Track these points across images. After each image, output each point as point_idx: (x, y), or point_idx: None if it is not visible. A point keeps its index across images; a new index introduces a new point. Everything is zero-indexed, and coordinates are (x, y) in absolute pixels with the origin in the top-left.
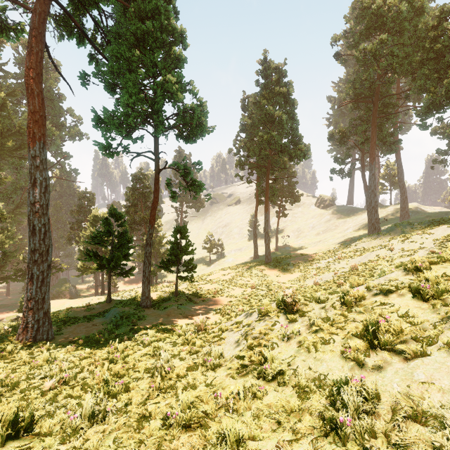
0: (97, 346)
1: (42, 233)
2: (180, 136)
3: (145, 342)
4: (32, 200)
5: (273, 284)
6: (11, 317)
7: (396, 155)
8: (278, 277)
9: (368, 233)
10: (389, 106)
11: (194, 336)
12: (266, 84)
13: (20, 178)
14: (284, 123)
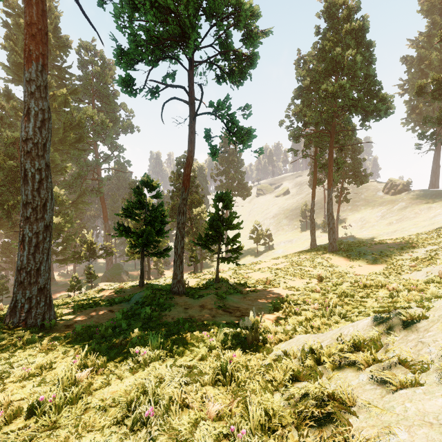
0: (80, 347)
1: (36, 181)
2: (222, 77)
3: (137, 358)
4: (24, 136)
5: (349, 276)
6: (63, 296)
7: None
8: (352, 268)
9: None
10: None
11: (240, 355)
12: (330, 26)
13: (80, 168)
14: (357, 67)
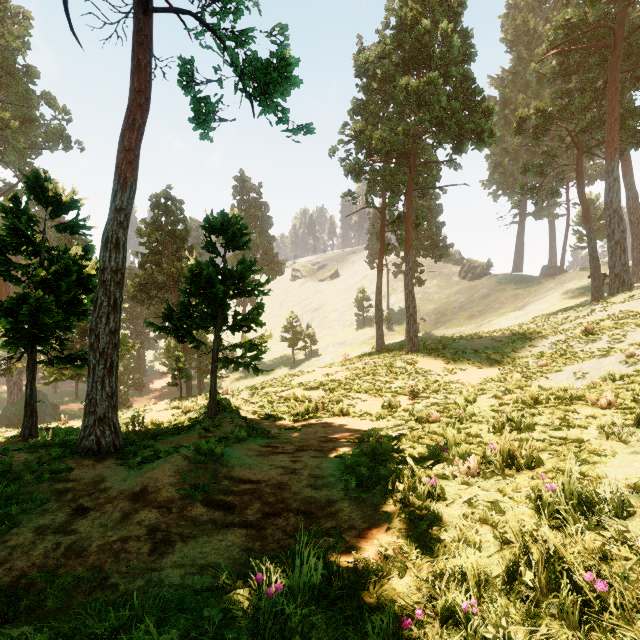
0: None
1: None
2: None
3: None
4: None
5: (456, 387)
6: None
7: (623, 169)
8: (452, 374)
9: (593, 300)
10: (639, 53)
11: None
12: None
13: None
14: (453, 57)
